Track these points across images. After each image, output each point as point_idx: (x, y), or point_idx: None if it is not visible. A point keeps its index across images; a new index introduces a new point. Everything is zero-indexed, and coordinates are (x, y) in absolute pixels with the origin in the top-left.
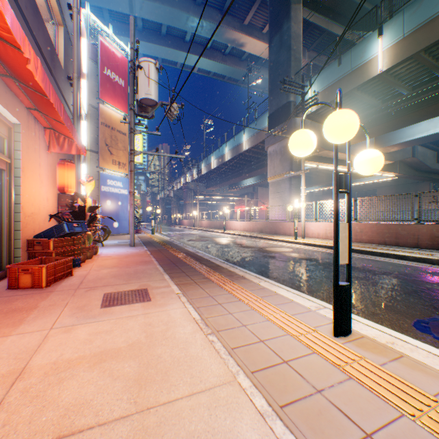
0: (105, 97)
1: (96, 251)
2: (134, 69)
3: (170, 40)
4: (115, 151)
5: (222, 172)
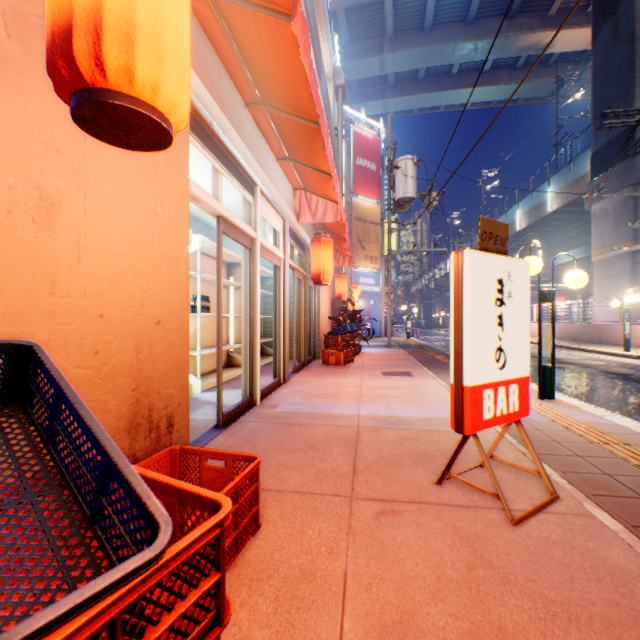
0: (357, 189)
1: (360, 349)
2: (390, 168)
3: (429, 82)
4: (366, 245)
5: (512, 247)
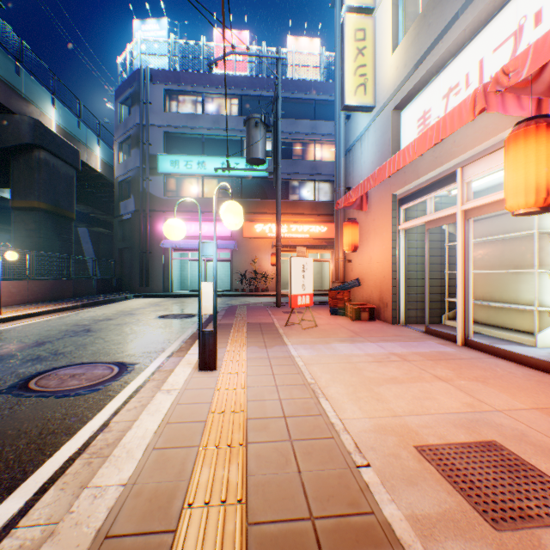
0: None
1: None
2: None
3: None
4: None
5: None
